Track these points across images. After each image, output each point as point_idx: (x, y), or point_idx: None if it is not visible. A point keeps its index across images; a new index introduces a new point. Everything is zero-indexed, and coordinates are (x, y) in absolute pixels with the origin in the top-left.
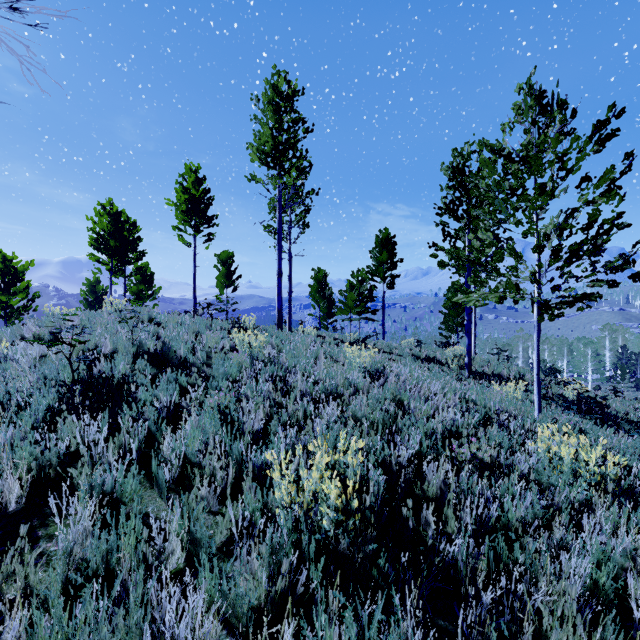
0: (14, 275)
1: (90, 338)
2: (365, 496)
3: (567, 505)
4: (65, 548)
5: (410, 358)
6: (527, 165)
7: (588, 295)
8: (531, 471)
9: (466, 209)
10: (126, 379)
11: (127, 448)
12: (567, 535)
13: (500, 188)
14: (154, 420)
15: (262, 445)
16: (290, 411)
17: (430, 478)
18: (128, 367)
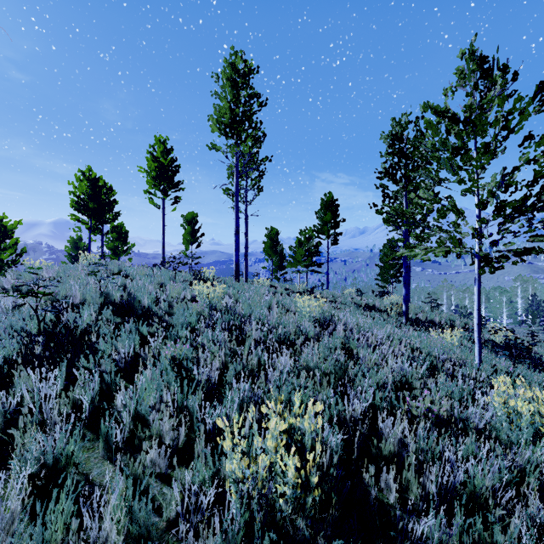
0: (4, 233)
1: (61, 289)
2: (322, 461)
3: (530, 466)
4: None
5: (353, 306)
6: (468, 127)
7: (528, 249)
8: (487, 426)
9: (404, 173)
10: (90, 329)
11: (81, 401)
12: None
13: (445, 147)
14: (110, 372)
15: (217, 396)
16: (245, 361)
17: (387, 435)
18: (94, 317)
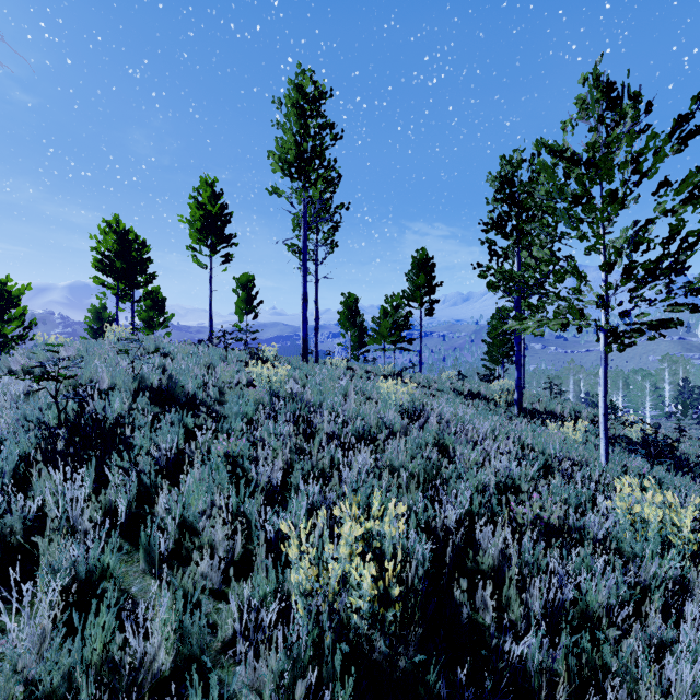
0: (8, 300)
1: (84, 372)
2: (406, 574)
3: (657, 582)
4: (6, 659)
5: (452, 393)
6: (592, 169)
7: (666, 321)
8: (608, 536)
9: (516, 224)
10: (122, 420)
11: (115, 507)
12: (667, 629)
13: (562, 195)
14: (150, 472)
15: (280, 502)
16: (314, 459)
17: (485, 546)
18: (126, 406)
